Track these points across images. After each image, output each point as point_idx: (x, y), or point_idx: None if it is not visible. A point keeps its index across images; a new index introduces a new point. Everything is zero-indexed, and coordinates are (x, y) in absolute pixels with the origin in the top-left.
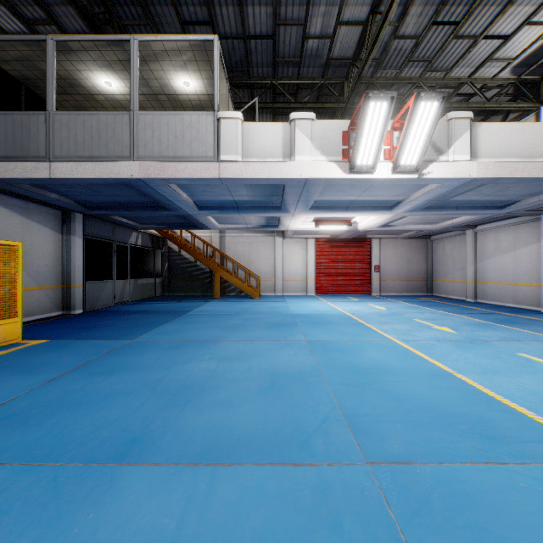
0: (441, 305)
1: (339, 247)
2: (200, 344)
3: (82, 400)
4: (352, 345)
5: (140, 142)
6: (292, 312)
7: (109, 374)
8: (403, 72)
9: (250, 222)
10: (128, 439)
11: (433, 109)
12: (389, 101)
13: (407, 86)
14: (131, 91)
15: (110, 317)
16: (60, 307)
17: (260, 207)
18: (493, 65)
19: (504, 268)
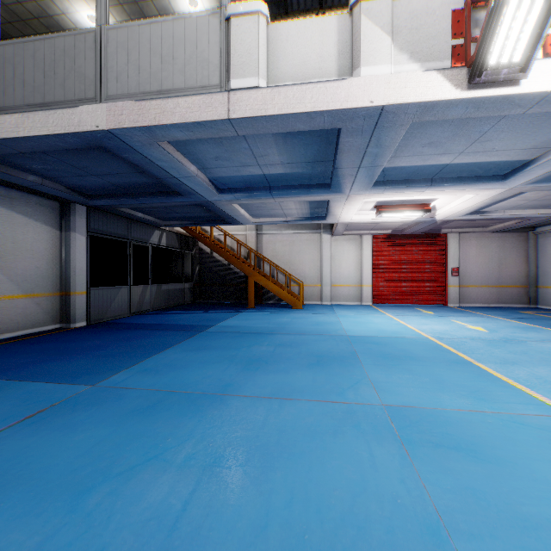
0: None
1: (403, 245)
2: (190, 405)
3: None
4: (488, 431)
5: (109, 74)
6: (346, 333)
7: None
8: None
9: (290, 213)
10: None
11: None
12: None
13: None
14: None
15: (108, 334)
16: (58, 319)
17: (302, 186)
18: None
19: None
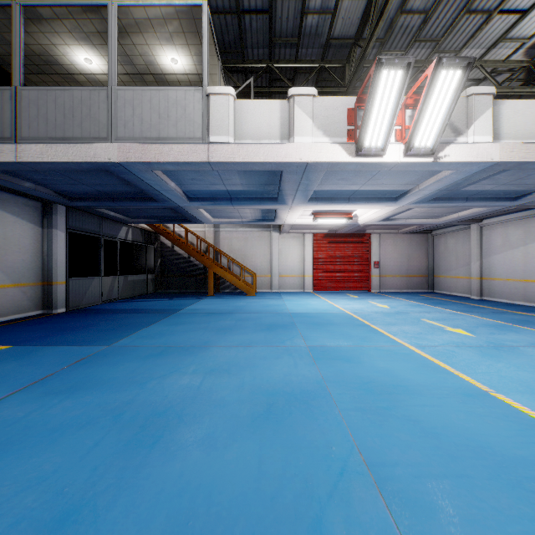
0: (447, 303)
1: (337, 242)
2: (186, 351)
3: (19, 437)
4: (360, 352)
5: (119, 122)
6: (289, 311)
7: (67, 394)
8: (408, 54)
9: (245, 216)
10: (58, 513)
11: (456, 79)
12: (405, 69)
13: (412, 71)
14: (108, 63)
15: (93, 317)
16: (40, 306)
17: (256, 198)
18: (505, 46)
19: (513, 264)
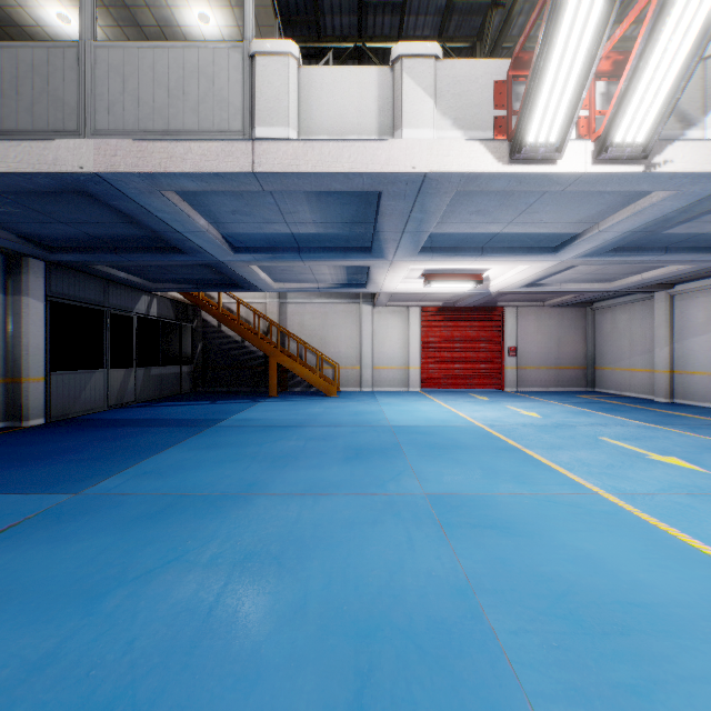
0: (624, 409)
1: (456, 319)
2: (209, 507)
3: None
4: (524, 510)
5: (98, 103)
6: (389, 423)
7: None
8: None
9: (323, 279)
10: None
11: (707, 6)
12: None
13: None
14: (80, 2)
15: (81, 434)
16: (3, 415)
17: (337, 248)
18: None
19: None
